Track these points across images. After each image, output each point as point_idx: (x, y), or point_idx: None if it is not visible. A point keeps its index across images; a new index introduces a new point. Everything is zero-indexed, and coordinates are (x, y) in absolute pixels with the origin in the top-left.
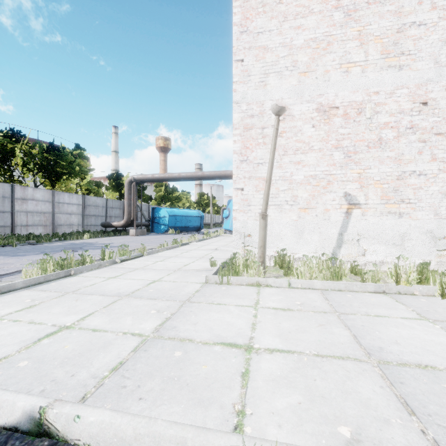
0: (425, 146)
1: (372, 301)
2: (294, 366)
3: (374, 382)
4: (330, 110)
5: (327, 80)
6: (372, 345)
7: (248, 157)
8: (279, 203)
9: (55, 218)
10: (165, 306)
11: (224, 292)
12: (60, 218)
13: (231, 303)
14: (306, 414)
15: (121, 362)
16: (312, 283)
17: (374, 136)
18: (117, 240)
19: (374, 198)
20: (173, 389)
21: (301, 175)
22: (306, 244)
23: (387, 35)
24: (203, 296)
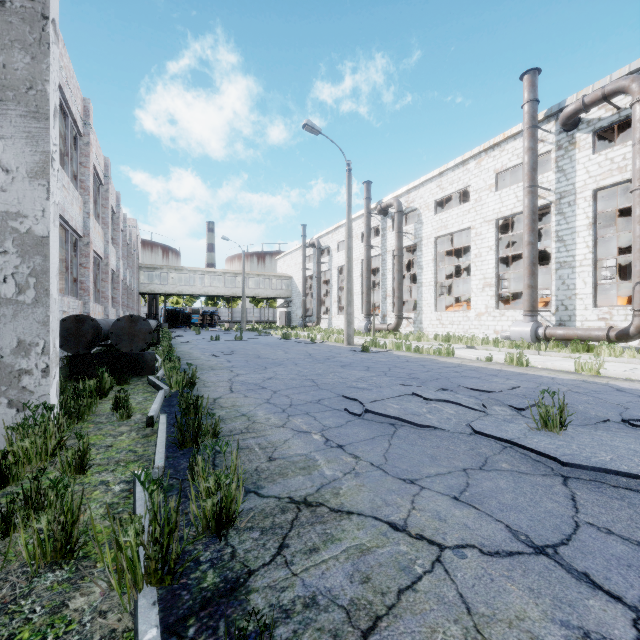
0: None
1: None
2: None
3: None
4: None
5: None
6: None
7: None
8: None
9: None
10: None
11: None
12: None
13: None
14: None
15: None
16: None
17: None
18: None
19: None
20: None
21: None
22: None
23: None
24: None
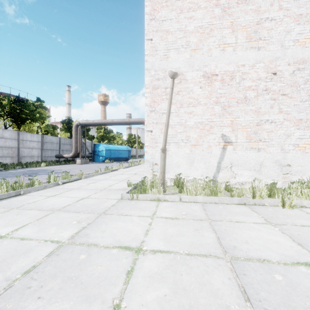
0: (275, 103)
1: (236, 210)
2: (169, 263)
3: (225, 275)
4: (212, 76)
5: (210, 55)
6: (229, 245)
7: (155, 109)
8: (177, 141)
9: (20, 151)
10: (85, 217)
11: (132, 206)
12: (24, 151)
13: (135, 214)
14: (168, 305)
15: (34, 265)
16: (196, 198)
17: (241, 95)
18: (66, 167)
19: (241, 138)
20: (69, 287)
21: (192, 121)
22: (196, 170)
23: (250, 26)
24: (116, 209)
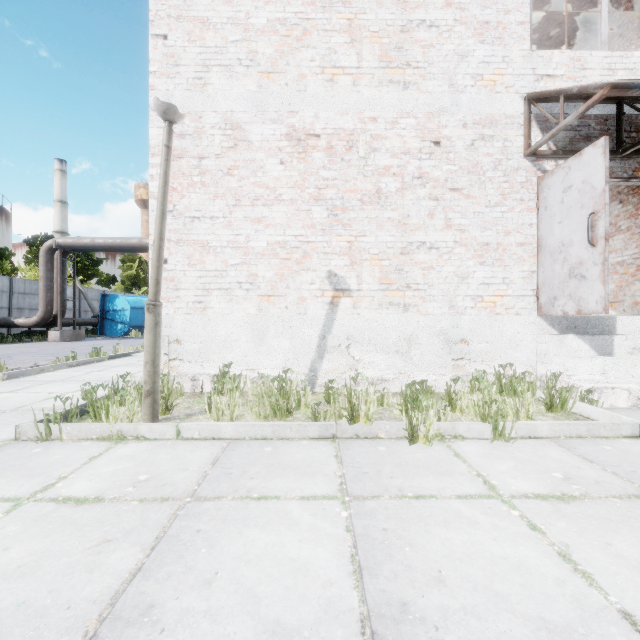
0: (438, 206)
1: (294, 459)
2: None
3: None
4: (307, 139)
5: (302, 90)
6: (138, 602)
7: (175, 206)
8: (228, 286)
9: None
10: None
11: (18, 461)
12: None
13: None
14: None
15: None
16: (218, 429)
17: (370, 185)
18: (7, 350)
19: (370, 282)
20: None
21: (263, 240)
22: (271, 354)
23: (388, 33)
24: None
